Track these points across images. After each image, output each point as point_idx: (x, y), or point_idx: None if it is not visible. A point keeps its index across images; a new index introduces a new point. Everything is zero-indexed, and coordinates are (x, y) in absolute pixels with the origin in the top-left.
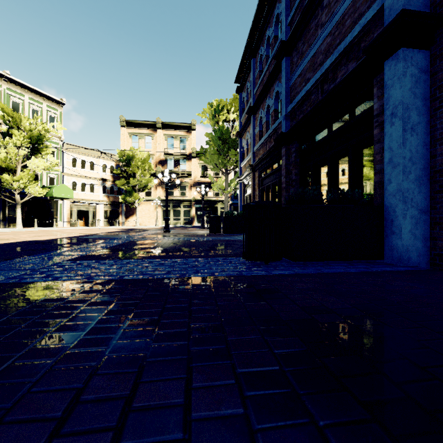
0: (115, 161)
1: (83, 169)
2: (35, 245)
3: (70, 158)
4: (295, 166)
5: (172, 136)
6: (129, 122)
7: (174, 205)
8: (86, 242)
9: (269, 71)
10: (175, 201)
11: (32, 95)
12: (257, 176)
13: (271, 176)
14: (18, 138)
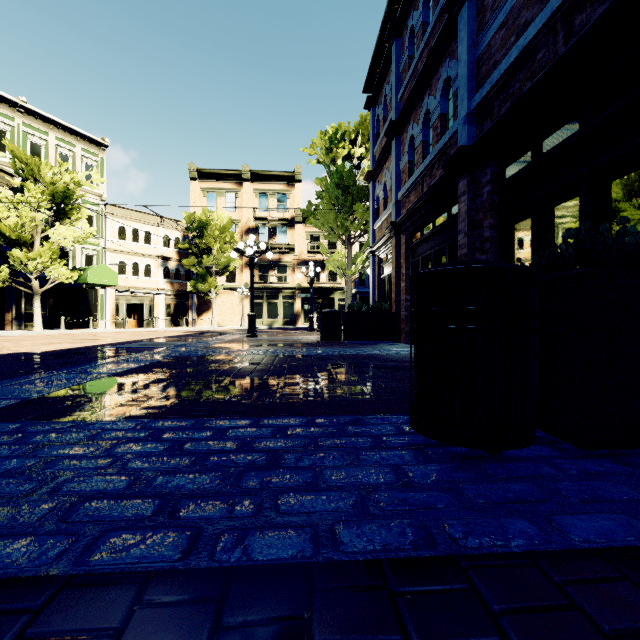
0: (181, 231)
1: (135, 242)
2: (12, 362)
3: (115, 226)
4: (491, 211)
5: (266, 192)
6: (202, 173)
7: (269, 296)
8: (106, 357)
9: (429, 48)
10: (270, 290)
11: (59, 134)
12: (405, 242)
13: (432, 240)
14: (33, 195)
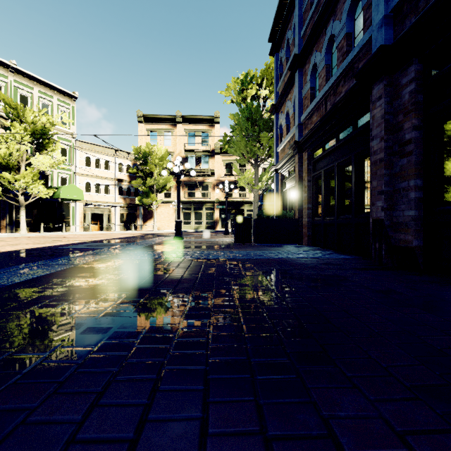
0: (132, 160)
1: (97, 168)
2: None
3: (83, 156)
4: (415, 110)
5: (193, 131)
6: (146, 117)
7: (196, 208)
8: (44, 258)
9: None
10: (196, 203)
11: (41, 88)
12: (307, 158)
13: (335, 153)
14: (17, 131)
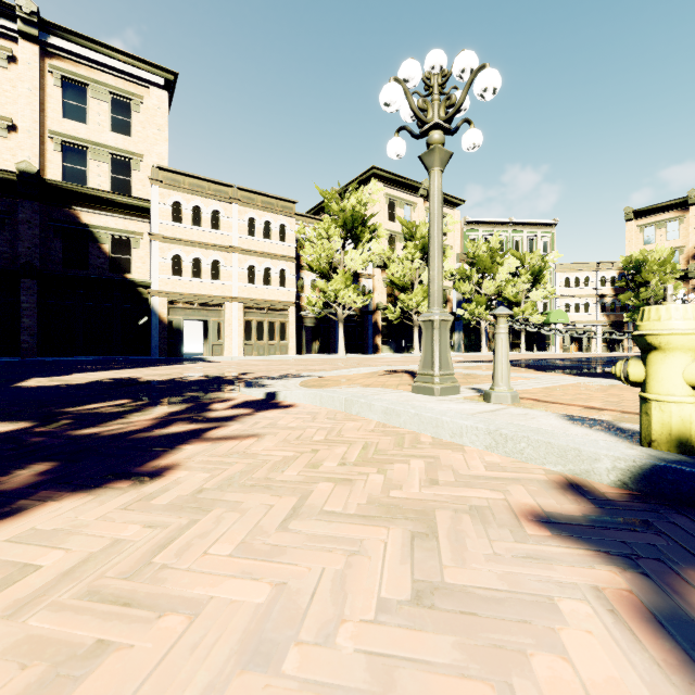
0: (617, 269)
1: (576, 287)
2: None
3: (562, 278)
4: None
5: None
6: (638, 212)
7: None
8: None
9: None
10: None
11: (528, 229)
12: None
13: None
14: (525, 277)
